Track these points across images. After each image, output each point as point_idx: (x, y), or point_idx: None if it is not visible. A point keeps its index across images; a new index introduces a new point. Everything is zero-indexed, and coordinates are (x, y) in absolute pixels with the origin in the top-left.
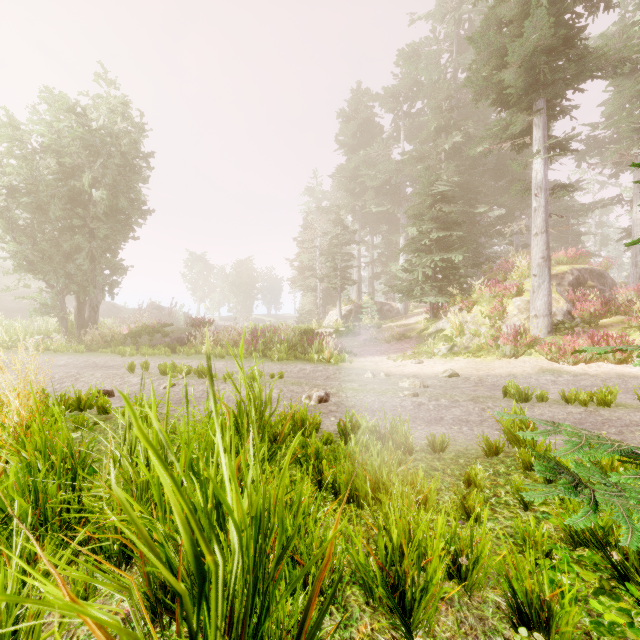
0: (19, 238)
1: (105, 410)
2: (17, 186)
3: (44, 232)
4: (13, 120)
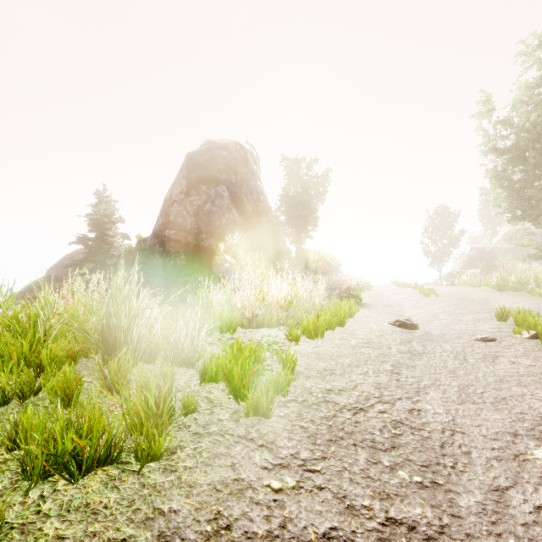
0: (514, 192)
1: (326, 326)
2: (510, 147)
3: (539, 179)
4: (488, 96)
